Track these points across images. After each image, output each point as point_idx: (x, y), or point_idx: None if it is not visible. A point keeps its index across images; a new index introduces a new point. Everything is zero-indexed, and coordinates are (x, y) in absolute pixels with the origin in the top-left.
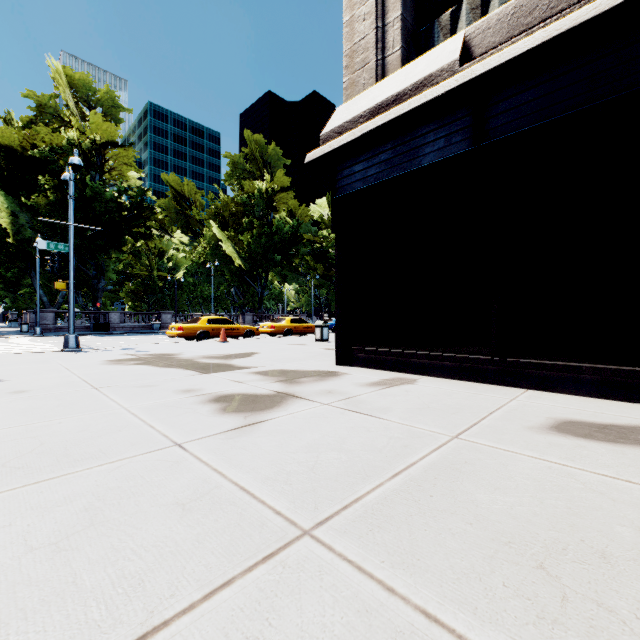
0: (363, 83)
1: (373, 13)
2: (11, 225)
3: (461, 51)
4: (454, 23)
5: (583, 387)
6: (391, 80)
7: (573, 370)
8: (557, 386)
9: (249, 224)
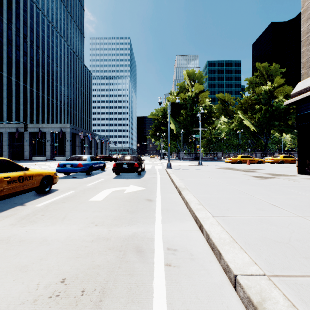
0: (309, 73)
1: None
2: (174, 127)
3: None
4: None
5: None
6: None
7: None
8: None
9: (258, 109)
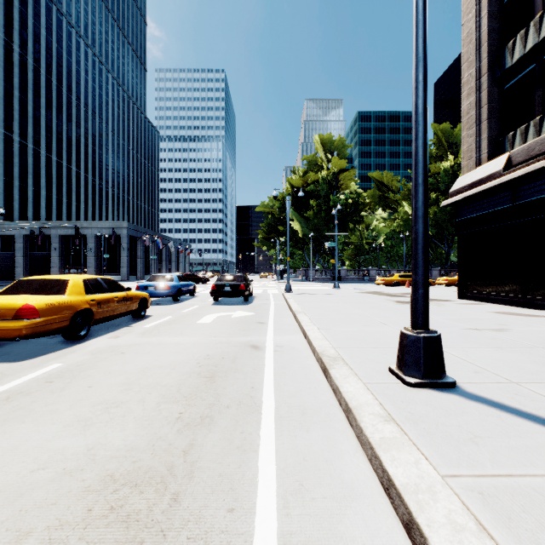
0: (470, 167)
1: (474, 135)
2: (299, 227)
3: (505, 164)
4: (513, 139)
5: None
6: (479, 170)
7: None
8: (544, 308)
9: (435, 198)
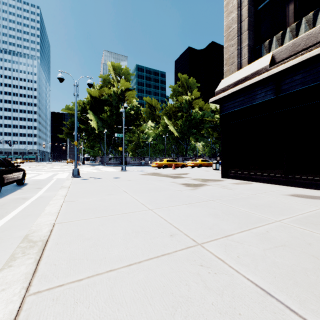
0: (232, 70)
1: (236, 44)
2: (96, 126)
3: (270, 61)
4: (270, 45)
5: (319, 187)
6: (243, 70)
7: (315, 180)
8: (309, 186)
9: (181, 116)
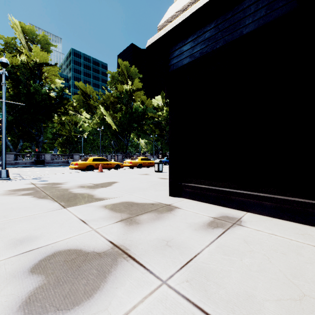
0: None
1: None
2: None
3: None
4: None
5: None
6: None
7: None
8: None
9: (120, 108)
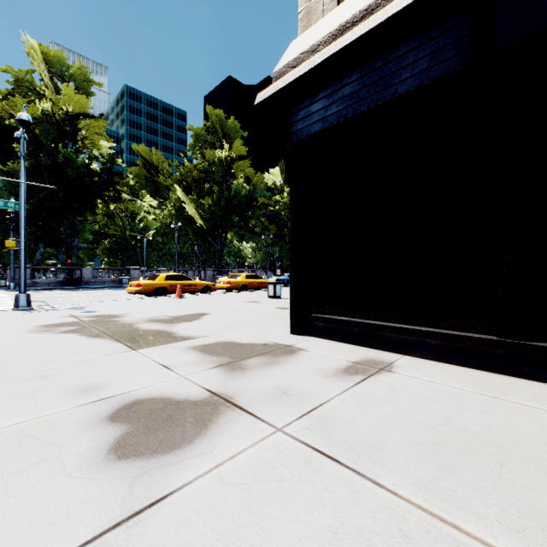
0: (322, 9)
1: None
2: None
3: None
4: None
5: None
6: None
7: None
8: None
9: (210, 189)
